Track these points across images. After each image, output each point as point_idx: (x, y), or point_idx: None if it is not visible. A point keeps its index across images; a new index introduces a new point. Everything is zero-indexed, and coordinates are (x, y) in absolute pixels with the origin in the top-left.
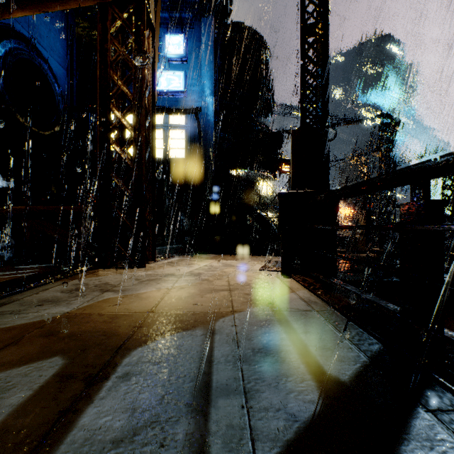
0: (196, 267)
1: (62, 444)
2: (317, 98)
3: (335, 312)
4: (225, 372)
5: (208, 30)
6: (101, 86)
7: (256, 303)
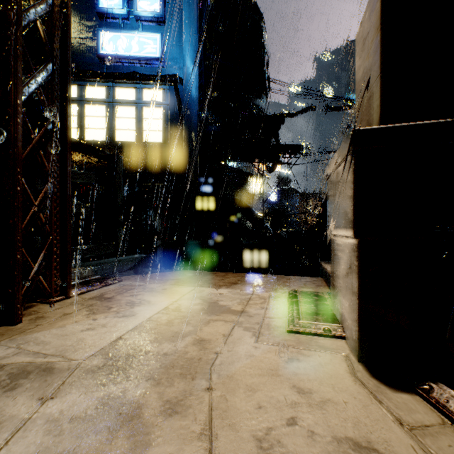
0: (141, 316)
1: None
2: None
3: None
4: None
5: None
6: None
7: None
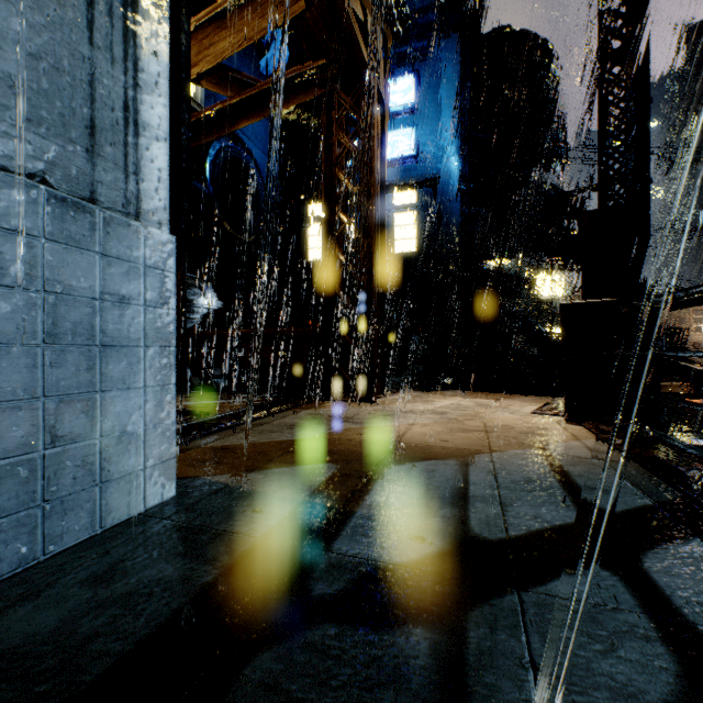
0: (438, 404)
1: (362, 503)
2: (626, 159)
3: (632, 464)
4: (482, 490)
5: (452, 56)
6: (325, 188)
7: (520, 446)
